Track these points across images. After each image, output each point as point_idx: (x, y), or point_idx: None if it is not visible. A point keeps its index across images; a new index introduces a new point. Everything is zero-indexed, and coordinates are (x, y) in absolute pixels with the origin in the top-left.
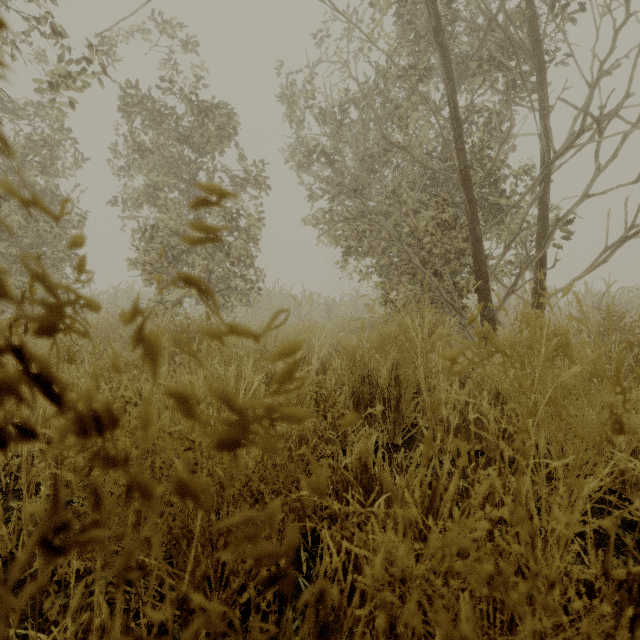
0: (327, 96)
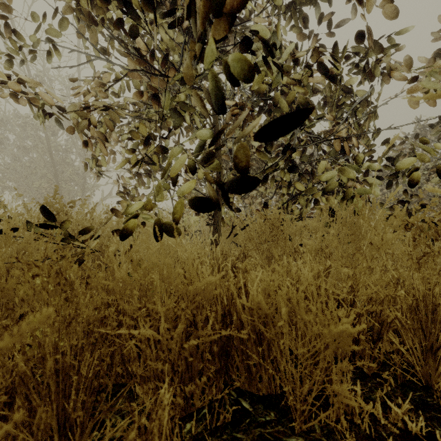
0: None
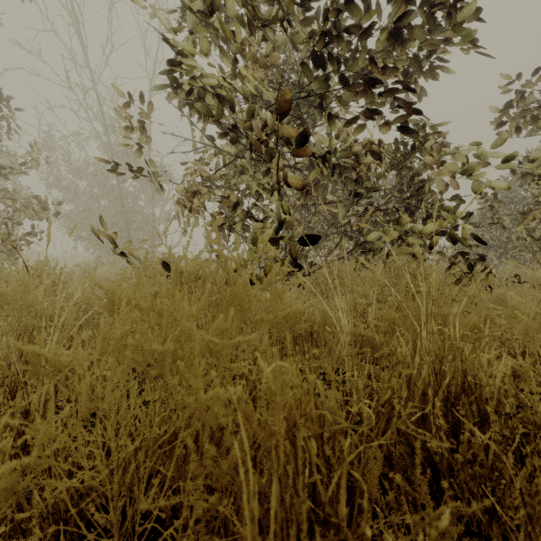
0: (70, 183)
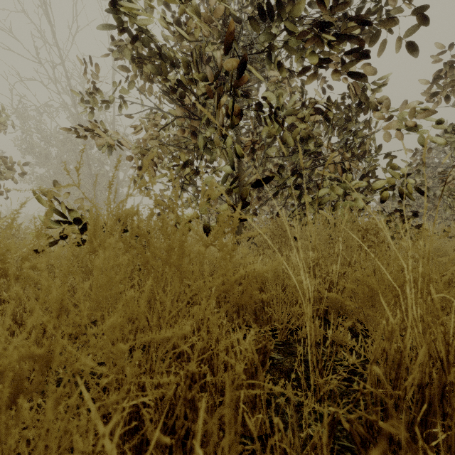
0: (42, 148)
